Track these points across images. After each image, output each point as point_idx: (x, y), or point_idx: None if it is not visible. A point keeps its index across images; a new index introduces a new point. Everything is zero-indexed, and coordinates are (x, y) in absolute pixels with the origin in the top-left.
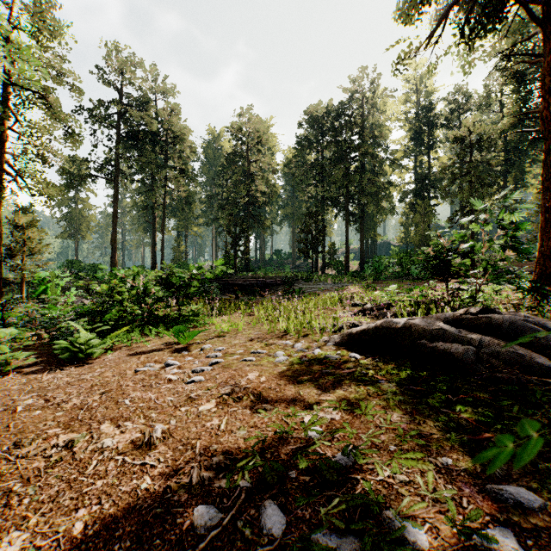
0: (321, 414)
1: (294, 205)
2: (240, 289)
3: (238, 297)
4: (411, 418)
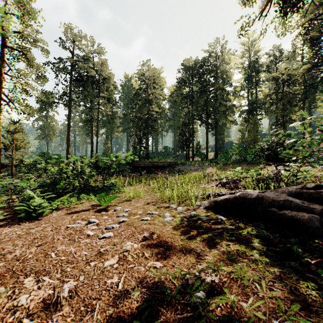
0: (202, 276)
1: (175, 119)
2: (143, 169)
3: (141, 174)
4: (282, 284)
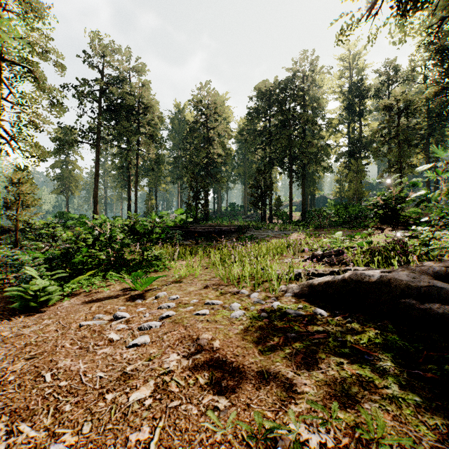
0: (302, 430)
1: (245, 165)
2: (200, 236)
3: (198, 242)
4: None
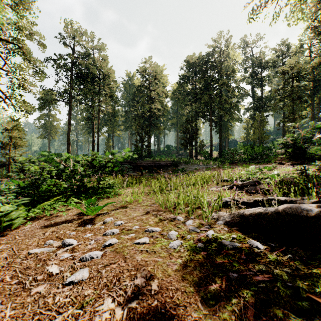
0: None
1: (177, 117)
2: (144, 169)
3: (143, 174)
4: None
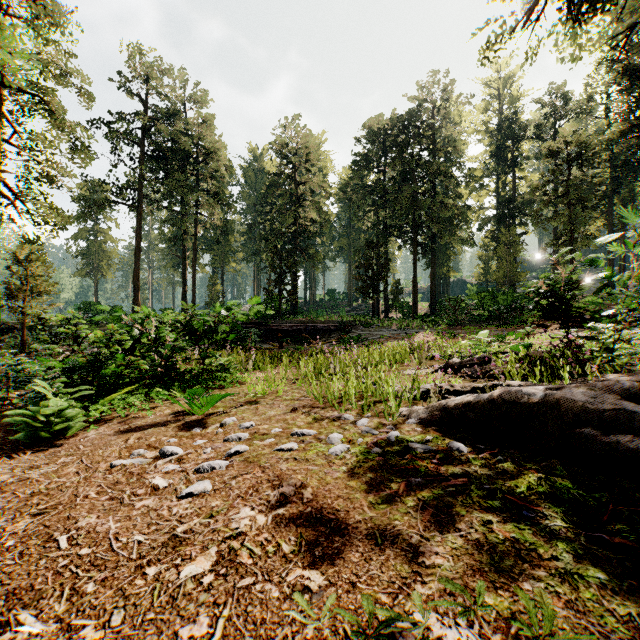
0: (433, 623)
1: (350, 236)
2: (285, 336)
3: (283, 346)
4: None
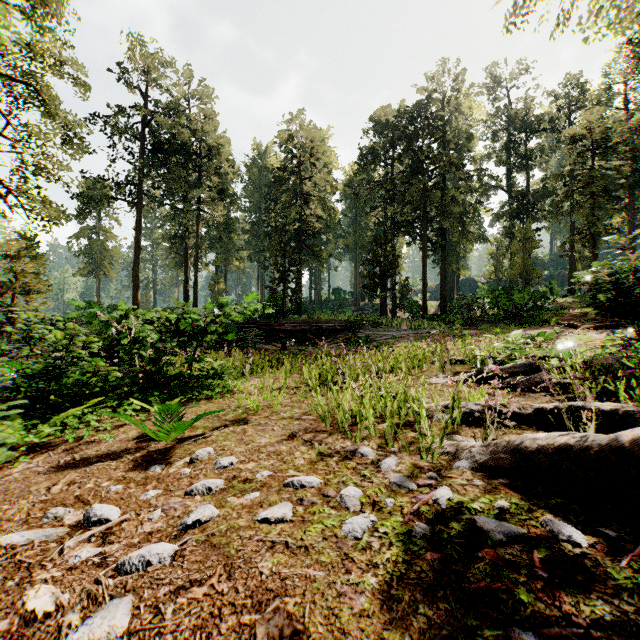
0: None
1: (356, 233)
2: (289, 337)
3: (286, 347)
4: None
